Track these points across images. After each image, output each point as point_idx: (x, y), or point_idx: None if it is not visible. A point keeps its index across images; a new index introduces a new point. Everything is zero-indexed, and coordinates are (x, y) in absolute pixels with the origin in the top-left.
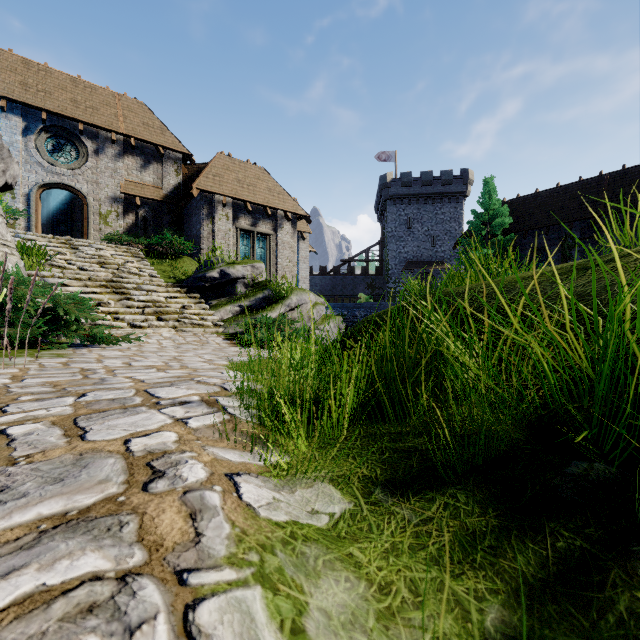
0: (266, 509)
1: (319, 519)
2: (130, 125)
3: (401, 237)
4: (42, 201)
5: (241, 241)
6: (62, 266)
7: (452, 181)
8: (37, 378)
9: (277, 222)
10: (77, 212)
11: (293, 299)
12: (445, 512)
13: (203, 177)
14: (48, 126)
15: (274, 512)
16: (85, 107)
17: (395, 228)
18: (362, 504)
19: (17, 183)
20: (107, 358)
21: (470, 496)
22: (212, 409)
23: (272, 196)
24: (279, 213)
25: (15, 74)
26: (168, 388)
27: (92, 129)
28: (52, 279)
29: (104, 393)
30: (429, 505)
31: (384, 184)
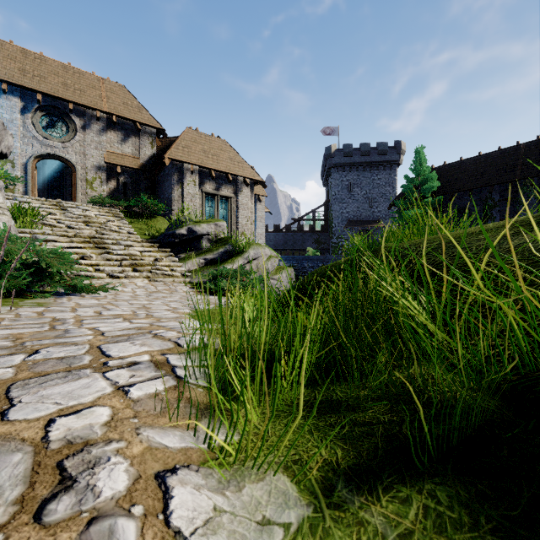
0: (202, 535)
1: (271, 534)
2: (112, 104)
3: (343, 199)
4: (39, 170)
5: (206, 203)
6: (52, 225)
7: (387, 151)
8: (5, 329)
9: (237, 187)
10: (68, 179)
11: (250, 253)
12: (426, 521)
13: (174, 148)
14: (43, 106)
15: (212, 538)
16: (74, 89)
17: (338, 192)
18: (323, 508)
19: (16, 154)
20: (82, 307)
21: (453, 495)
22: (159, 372)
23: (233, 164)
24: (239, 179)
25: (15, 62)
26: (122, 344)
27: (80, 108)
28: (42, 236)
29: (57, 350)
30: (405, 509)
31: (329, 154)
